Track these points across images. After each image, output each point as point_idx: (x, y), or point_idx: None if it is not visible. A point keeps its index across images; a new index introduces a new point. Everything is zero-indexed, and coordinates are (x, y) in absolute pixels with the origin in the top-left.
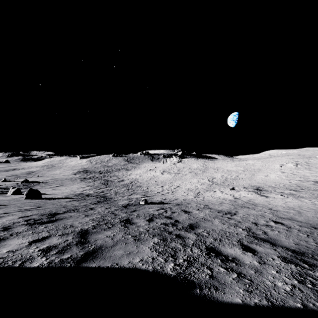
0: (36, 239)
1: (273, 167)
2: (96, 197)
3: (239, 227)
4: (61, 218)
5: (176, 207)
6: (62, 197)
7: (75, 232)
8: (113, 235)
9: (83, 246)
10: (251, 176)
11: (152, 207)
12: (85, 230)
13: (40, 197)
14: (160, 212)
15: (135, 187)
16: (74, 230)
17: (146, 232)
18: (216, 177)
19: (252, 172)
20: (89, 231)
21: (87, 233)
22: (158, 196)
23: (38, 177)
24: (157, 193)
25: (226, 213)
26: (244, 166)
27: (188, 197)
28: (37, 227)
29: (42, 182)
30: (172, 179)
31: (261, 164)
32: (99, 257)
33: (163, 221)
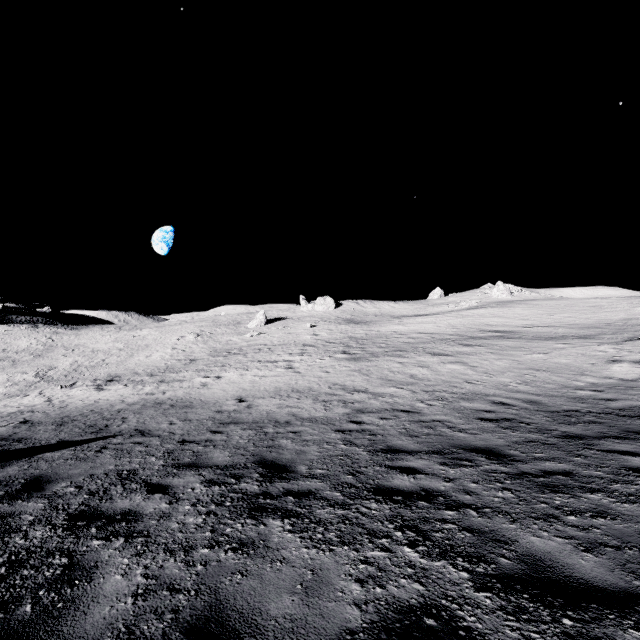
0: None
1: (169, 341)
2: None
3: None
4: None
5: None
6: None
7: None
8: None
9: None
10: (125, 359)
11: None
12: None
13: None
14: None
15: None
16: None
17: None
18: (60, 366)
19: (133, 351)
20: None
21: None
22: None
23: None
24: None
25: None
26: (128, 341)
27: None
28: None
29: None
30: None
31: (157, 336)
32: None
33: None
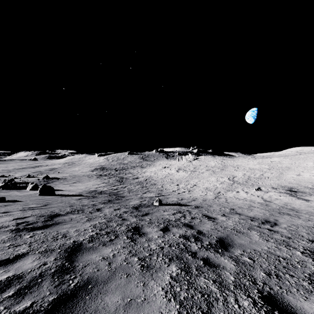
0: (4, 259)
1: (305, 165)
2: (109, 194)
3: (293, 248)
4: (59, 223)
5: (196, 211)
6: (75, 194)
7: (63, 247)
8: (112, 256)
9: (62, 279)
10: (279, 175)
11: (168, 209)
12: (78, 244)
13: (53, 193)
14: (177, 217)
15: (149, 185)
16: (64, 243)
17: (160, 252)
18: (237, 176)
19: (280, 171)
20: (83, 246)
21: (78, 249)
22: (174, 195)
23: (58, 174)
24: (173, 191)
25: (263, 222)
26: (269, 164)
27: (207, 198)
28: (21, 236)
29: (61, 178)
30: (188, 177)
31: (290, 161)
32: (77, 311)
33: (182, 232)
